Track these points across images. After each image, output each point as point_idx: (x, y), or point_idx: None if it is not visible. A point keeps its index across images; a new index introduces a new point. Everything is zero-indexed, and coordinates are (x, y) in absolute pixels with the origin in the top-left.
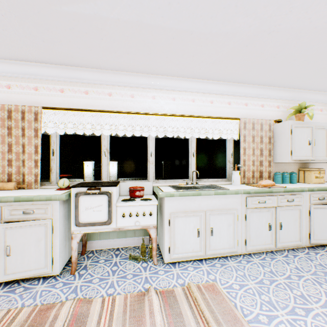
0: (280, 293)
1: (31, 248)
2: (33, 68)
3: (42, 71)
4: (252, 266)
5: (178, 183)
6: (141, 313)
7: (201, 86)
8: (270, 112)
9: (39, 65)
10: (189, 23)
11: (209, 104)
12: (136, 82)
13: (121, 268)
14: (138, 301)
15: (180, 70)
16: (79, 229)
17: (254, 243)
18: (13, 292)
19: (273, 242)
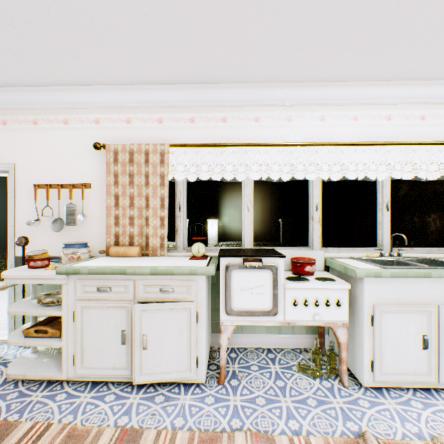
0: None
1: (171, 340)
2: (158, 93)
3: (168, 95)
4: None
5: (361, 254)
6: None
7: (405, 91)
8: None
9: (166, 87)
10: None
11: (417, 122)
12: (295, 97)
13: (291, 385)
14: None
15: (375, 68)
16: (230, 318)
17: None
18: (152, 401)
19: None
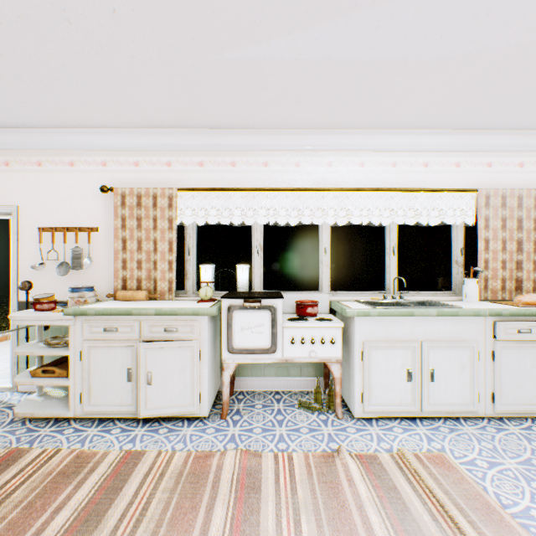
0: None
1: (175, 377)
2: (166, 137)
3: (177, 139)
4: (507, 438)
5: (368, 297)
6: (334, 479)
7: (408, 140)
8: None
9: (174, 131)
10: (402, 50)
11: (421, 169)
12: (303, 143)
13: (289, 418)
14: (325, 463)
15: (374, 119)
16: (232, 356)
17: (508, 401)
18: (156, 432)
19: None
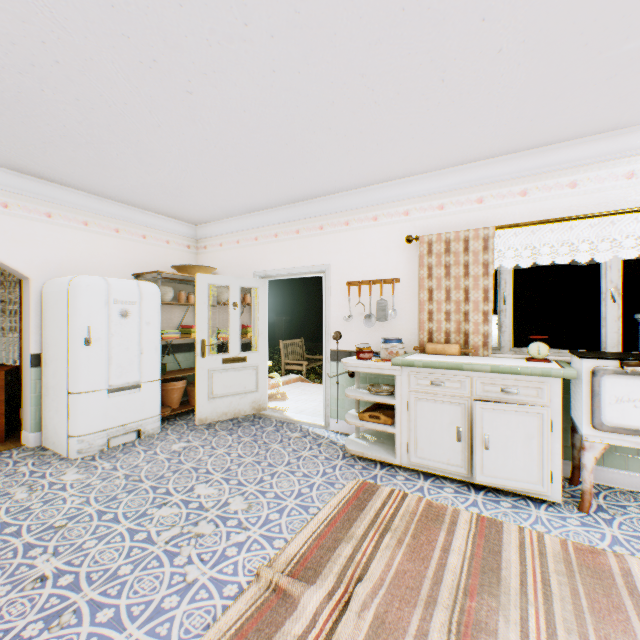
0: None
1: (516, 446)
2: (478, 170)
3: (492, 170)
4: None
5: None
6: None
7: None
8: None
9: (490, 162)
10: None
11: None
12: None
13: None
14: None
15: None
16: (598, 434)
17: None
18: (497, 503)
19: None
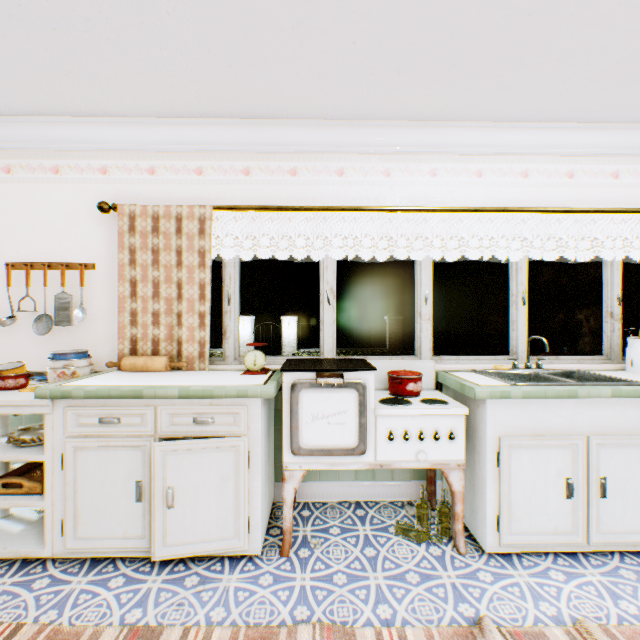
0: None
1: (210, 494)
2: (195, 130)
3: (212, 134)
4: None
5: (487, 365)
6: None
7: (546, 138)
8: None
9: (207, 122)
10: None
11: (563, 181)
12: (395, 142)
13: (385, 554)
14: None
15: (505, 104)
16: (298, 460)
17: None
18: (181, 584)
19: None
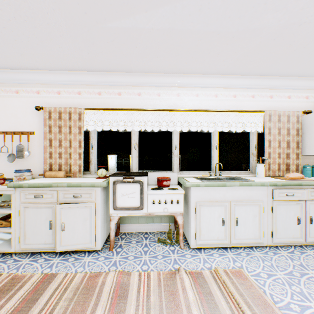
0: (312, 286)
1: (80, 225)
2: (77, 76)
3: (84, 78)
4: (279, 258)
5: (201, 175)
6: (174, 288)
7: (224, 81)
8: (298, 103)
9: (82, 73)
10: (217, 25)
11: (232, 99)
12: (162, 82)
13: (151, 249)
14: (170, 278)
15: (204, 68)
16: (116, 212)
17: (281, 236)
18: (67, 260)
19: (302, 236)
